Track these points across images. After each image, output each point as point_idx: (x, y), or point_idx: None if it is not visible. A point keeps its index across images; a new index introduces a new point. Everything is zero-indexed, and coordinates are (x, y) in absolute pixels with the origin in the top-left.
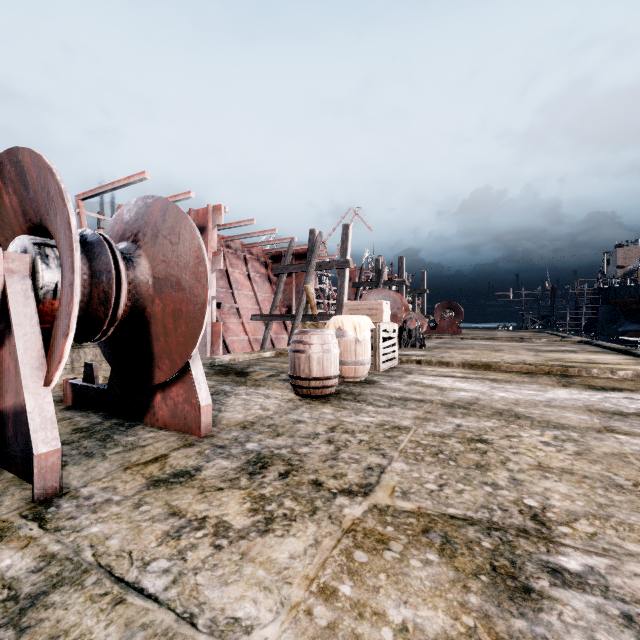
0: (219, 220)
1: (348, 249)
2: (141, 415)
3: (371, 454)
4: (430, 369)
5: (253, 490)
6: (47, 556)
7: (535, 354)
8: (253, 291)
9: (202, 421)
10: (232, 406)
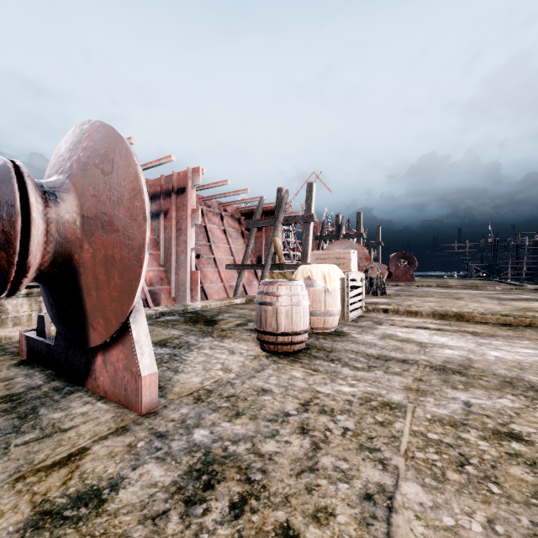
0: (197, 181)
1: (312, 205)
2: (83, 379)
3: (364, 460)
4: (399, 319)
5: None
6: None
7: (499, 303)
8: (228, 244)
9: (143, 395)
10: (191, 364)
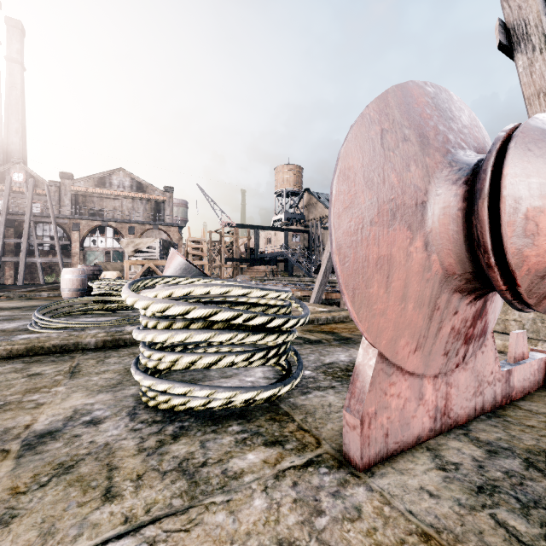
0: None
1: None
2: None
3: None
4: None
5: None
6: (239, 474)
7: None
8: None
9: None
10: None
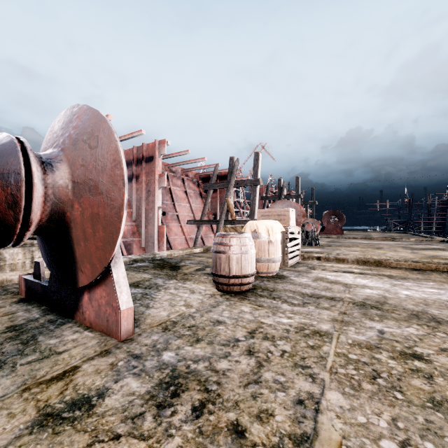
0: (163, 151)
1: (258, 171)
2: (72, 313)
3: (298, 375)
4: (329, 265)
5: (156, 442)
6: None
7: (412, 251)
8: (189, 203)
9: (122, 325)
10: (160, 301)
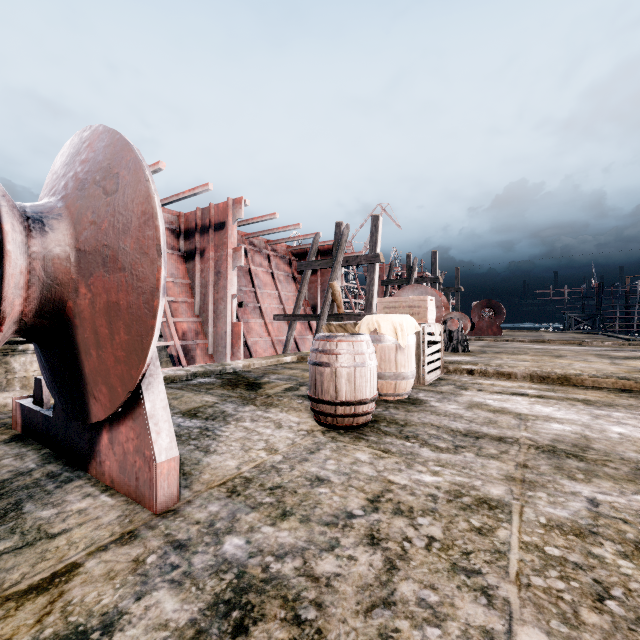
0: (239, 214)
1: (378, 242)
2: (86, 462)
3: (460, 589)
4: (488, 382)
5: None
6: None
7: (611, 362)
8: (276, 290)
9: (159, 487)
10: (226, 442)
